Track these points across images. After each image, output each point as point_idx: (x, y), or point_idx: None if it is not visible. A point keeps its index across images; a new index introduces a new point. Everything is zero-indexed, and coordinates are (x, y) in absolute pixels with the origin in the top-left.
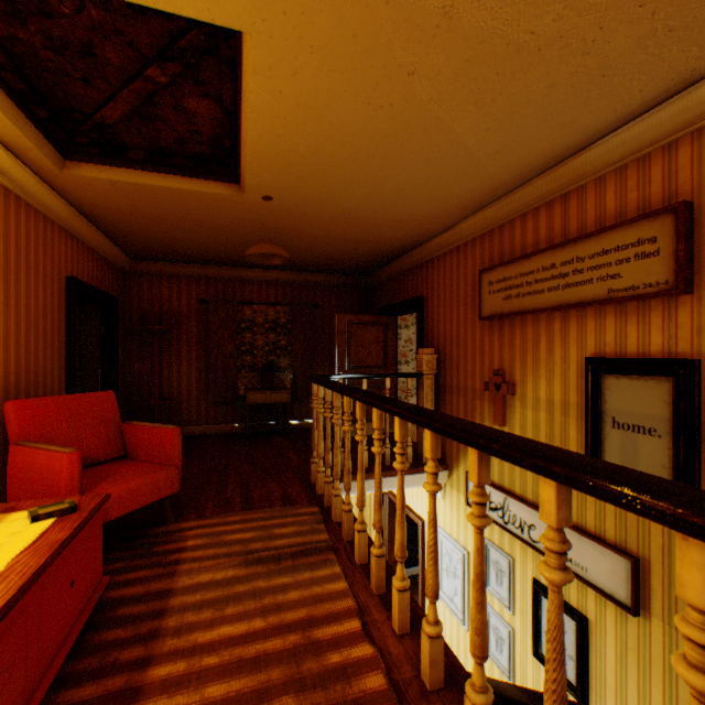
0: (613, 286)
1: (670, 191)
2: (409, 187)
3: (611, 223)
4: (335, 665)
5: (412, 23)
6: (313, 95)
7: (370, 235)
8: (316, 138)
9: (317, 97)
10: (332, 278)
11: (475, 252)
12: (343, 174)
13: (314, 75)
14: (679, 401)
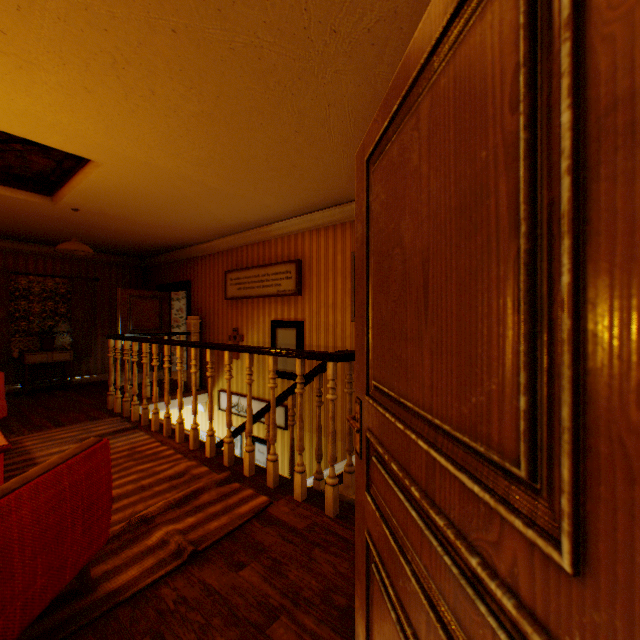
0: (279, 289)
1: (297, 253)
2: (183, 221)
3: (280, 260)
4: (151, 453)
5: (187, 180)
6: (131, 184)
7: (153, 237)
8: (127, 195)
9: (134, 185)
10: (113, 257)
11: (224, 259)
12: (140, 210)
13: (134, 180)
14: (298, 337)
